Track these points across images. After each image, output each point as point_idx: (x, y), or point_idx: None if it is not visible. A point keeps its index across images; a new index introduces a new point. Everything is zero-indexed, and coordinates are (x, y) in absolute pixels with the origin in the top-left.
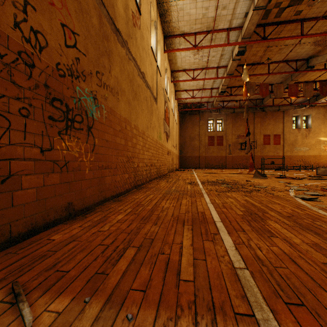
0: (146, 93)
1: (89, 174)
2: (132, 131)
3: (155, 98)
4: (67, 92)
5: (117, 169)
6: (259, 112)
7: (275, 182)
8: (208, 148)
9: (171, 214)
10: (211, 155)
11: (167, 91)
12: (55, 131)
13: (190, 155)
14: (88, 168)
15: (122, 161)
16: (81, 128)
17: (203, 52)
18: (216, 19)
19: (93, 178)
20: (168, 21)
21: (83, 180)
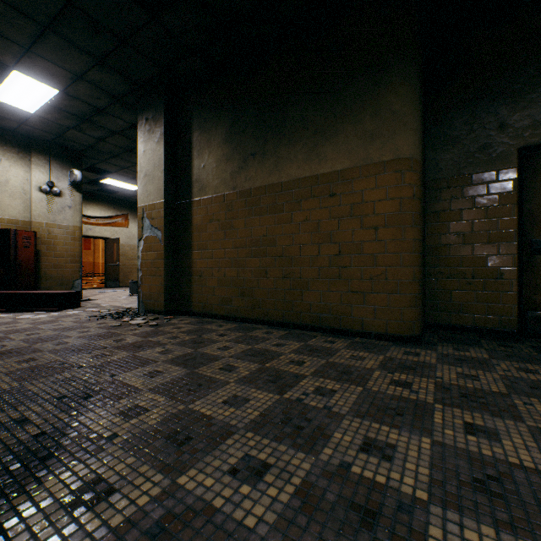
0: None
1: None
2: None
3: None
4: None
5: None
6: None
7: None
8: None
9: None
10: None
11: None
12: None
13: None
14: None
15: None
16: None
17: None
18: None
19: None
20: None
21: None
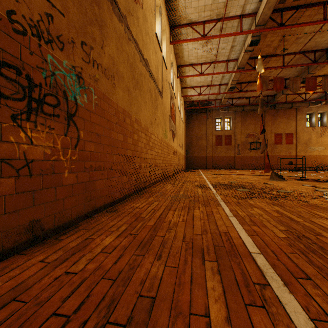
0: (150, 84)
1: (69, 179)
2: (133, 125)
3: (160, 92)
4: (29, 59)
5: (113, 171)
6: (270, 110)
7: (298, 185)
8: (215, 148)
9: (182, 237)
10: (219, 155)
11: (173, 87)
12: (6, 113)
13: (196, 155)
14: (67, 170)
15: (119, 160)
16: (56, 114)
17: (211, 44)
18: (227, 4)
19: (76, 183)
20: (174, 8)
21: (59, 186)
